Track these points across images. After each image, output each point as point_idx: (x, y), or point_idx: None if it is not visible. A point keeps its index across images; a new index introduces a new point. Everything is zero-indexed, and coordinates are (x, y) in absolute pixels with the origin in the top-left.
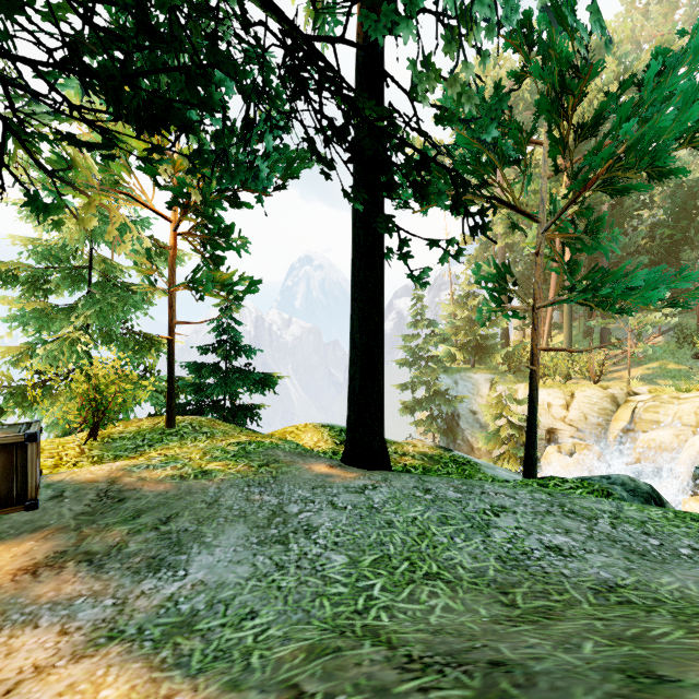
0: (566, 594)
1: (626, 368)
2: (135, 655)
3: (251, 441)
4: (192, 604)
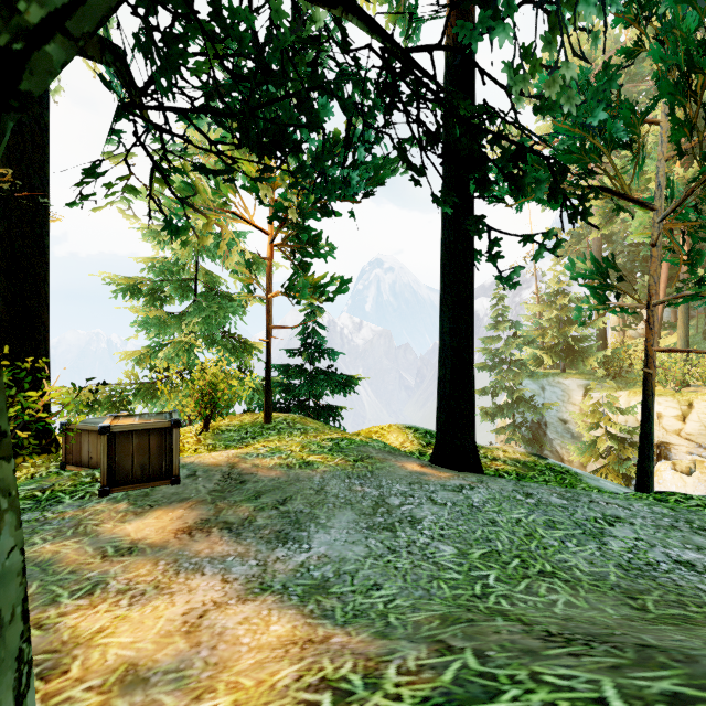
0: (705, 607)
1: None
2: (288, 605)
3: (343, 438)
4: (322, 572)
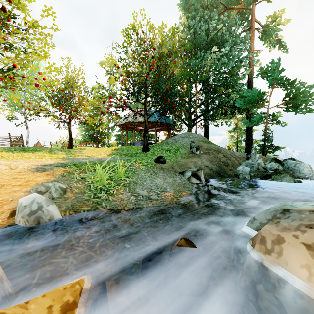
0: None
1: None
2: None
3: None
4: None
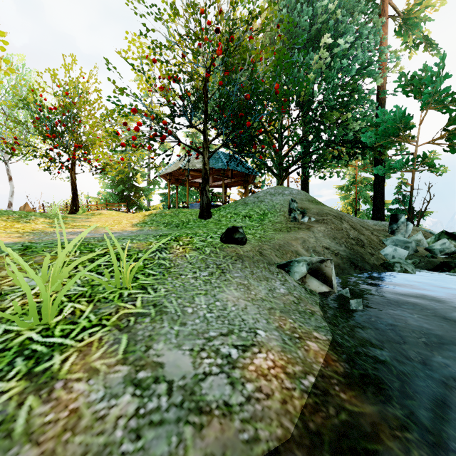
0: None
1: None
2: None
3: None
4: None
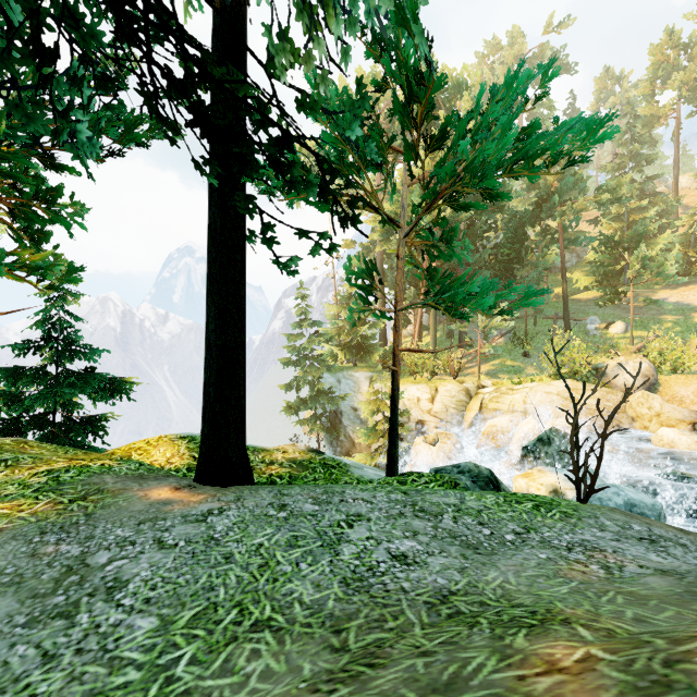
0: (401, 617)
1: (477, 365)
2: None
3: (70, 467)
4: None
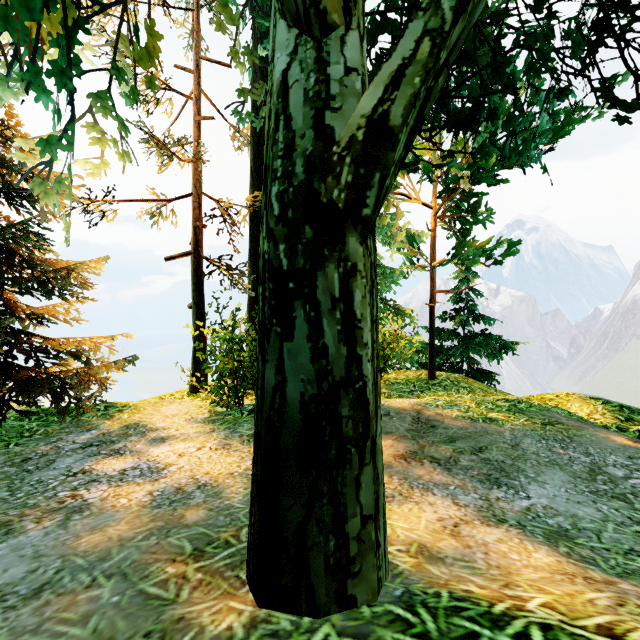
0: None
1: None
2: (535, 540)
3: (519, 400)
4: (555, 521)
